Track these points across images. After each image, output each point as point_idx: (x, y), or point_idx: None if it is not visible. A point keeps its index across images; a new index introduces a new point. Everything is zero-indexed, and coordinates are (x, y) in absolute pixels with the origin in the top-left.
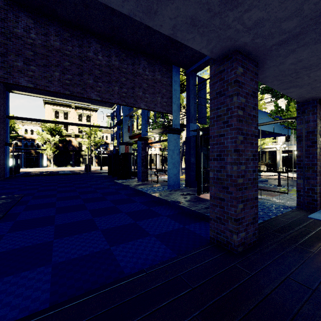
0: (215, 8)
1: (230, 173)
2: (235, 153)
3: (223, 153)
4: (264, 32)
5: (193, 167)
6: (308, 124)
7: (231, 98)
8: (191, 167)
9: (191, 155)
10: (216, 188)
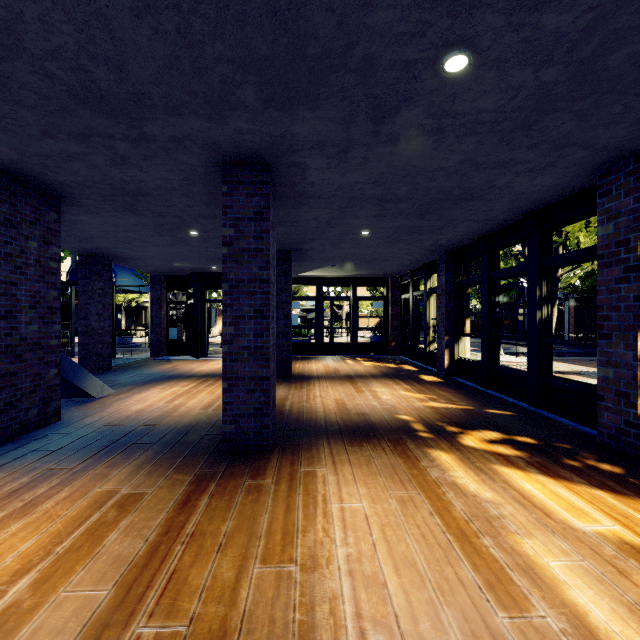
0: (87, 248)
1: (94, 327)
2: (97, 315)
3: (89, 315)
4: (113, 255)
5: None
6: (158, 292)
7: (95, 283)
8: None
9: None
10: (84, 338)
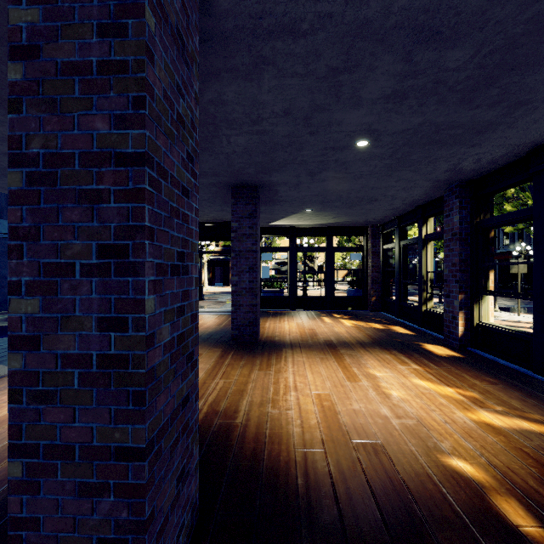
0: None
1: None
2: None
3: None
4: None
5: (5, 281)
6: None
7: None
8: (2, 282)
9: (1, 264)
10: None
